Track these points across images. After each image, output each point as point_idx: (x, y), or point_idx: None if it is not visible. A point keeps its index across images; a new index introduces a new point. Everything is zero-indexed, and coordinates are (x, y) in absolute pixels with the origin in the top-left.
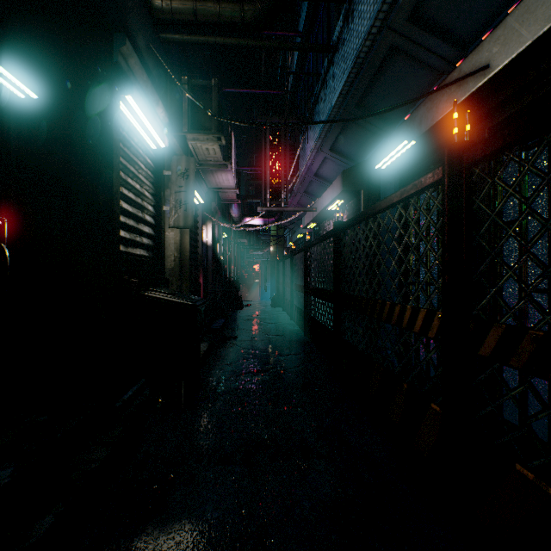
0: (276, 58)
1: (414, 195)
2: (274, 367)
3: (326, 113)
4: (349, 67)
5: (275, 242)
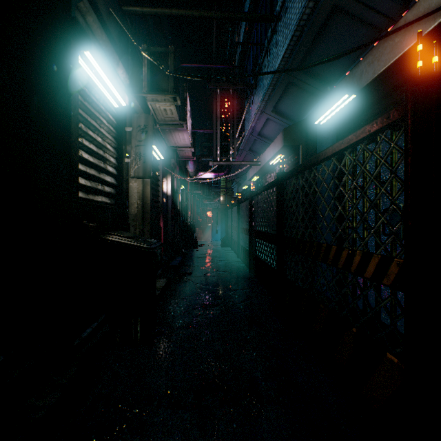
0: (225, 40)
1: (365, 140)
2: (223, 301)
3: (269, 77)
4: (292, 30)
5: (224, 193)
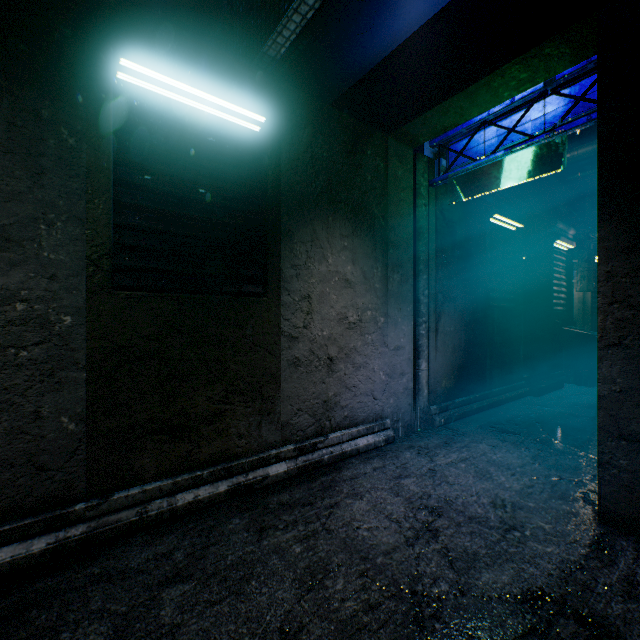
0: None
1: None
2: None
3: None
4: None
5: None
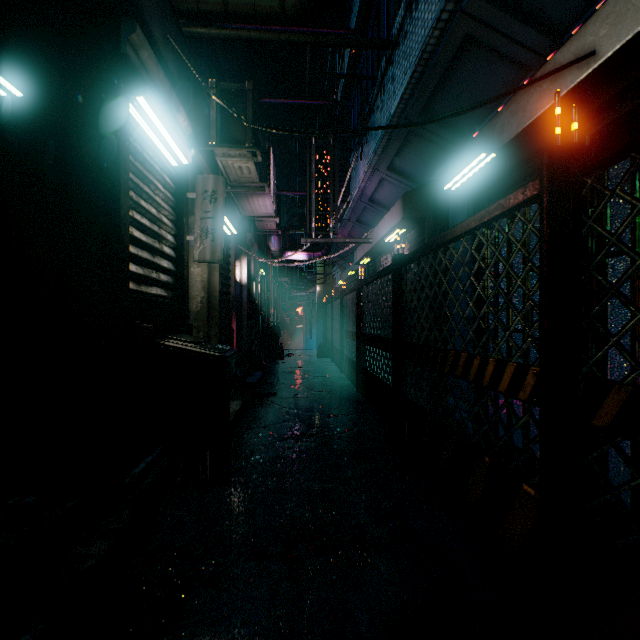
0: (323, 63)
1: (499, 218)
2: (320, 431)
3: (384, 123)
4: (413, 64)
5: (321, 281)
